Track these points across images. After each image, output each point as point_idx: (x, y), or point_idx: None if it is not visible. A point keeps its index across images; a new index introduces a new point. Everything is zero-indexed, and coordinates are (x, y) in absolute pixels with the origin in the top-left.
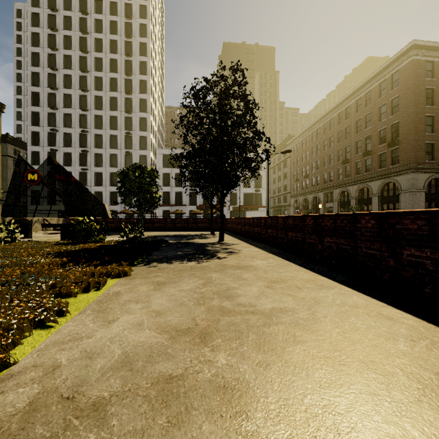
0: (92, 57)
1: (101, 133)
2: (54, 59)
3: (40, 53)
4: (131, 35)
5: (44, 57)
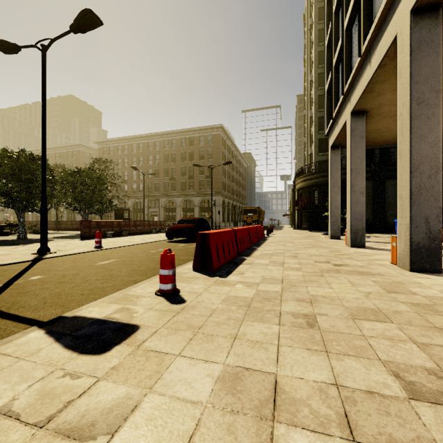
0: None
1: None
2: None
3: None
4: None
5: None
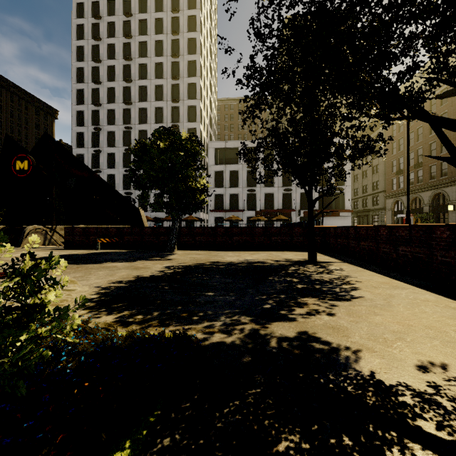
0: (136, 42)
1: (146, 128)
2: (98, 50)
3: (85, 46)
4: (178, 9)
5: (89, 49)
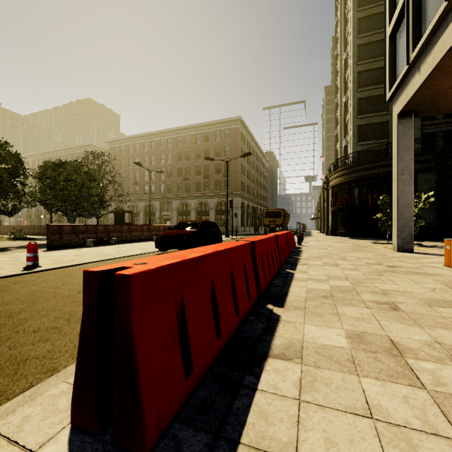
0: None
1: None
2: None
3: None
4: None
5: None
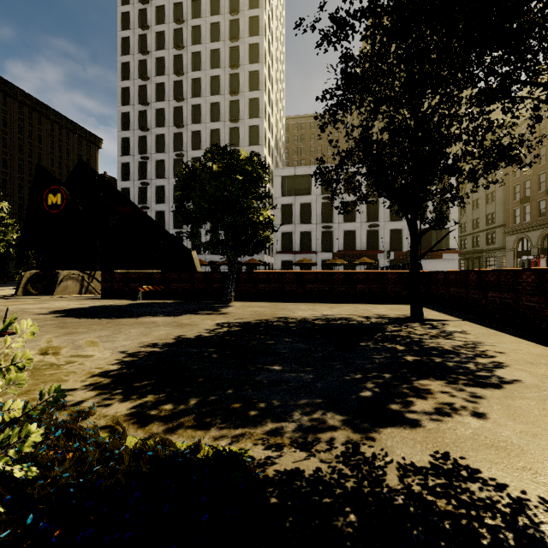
0: (189, 53)
1: (200, 155)
2: (145, 66)
3: (131, 62)
4: (238, 10)
5: (135, 66)
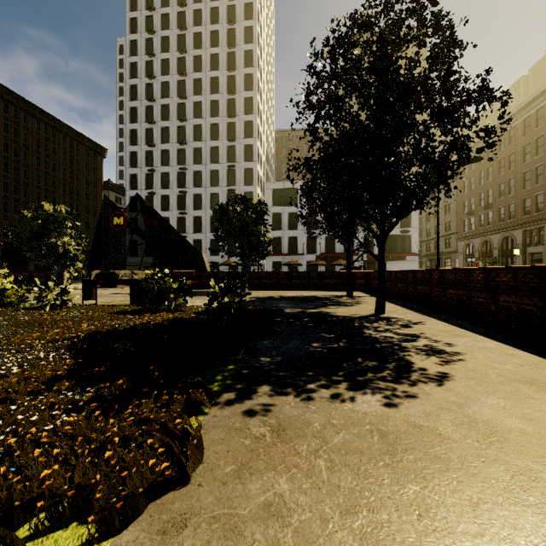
0: (191, 79)
1: (201, 169)
2: (152, 89)
3: (138, 85)
4: (234, 44)
5: (142, 88)
